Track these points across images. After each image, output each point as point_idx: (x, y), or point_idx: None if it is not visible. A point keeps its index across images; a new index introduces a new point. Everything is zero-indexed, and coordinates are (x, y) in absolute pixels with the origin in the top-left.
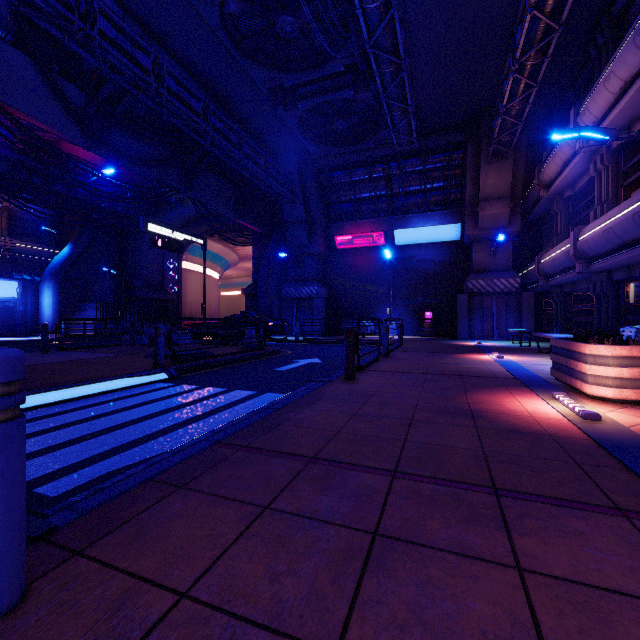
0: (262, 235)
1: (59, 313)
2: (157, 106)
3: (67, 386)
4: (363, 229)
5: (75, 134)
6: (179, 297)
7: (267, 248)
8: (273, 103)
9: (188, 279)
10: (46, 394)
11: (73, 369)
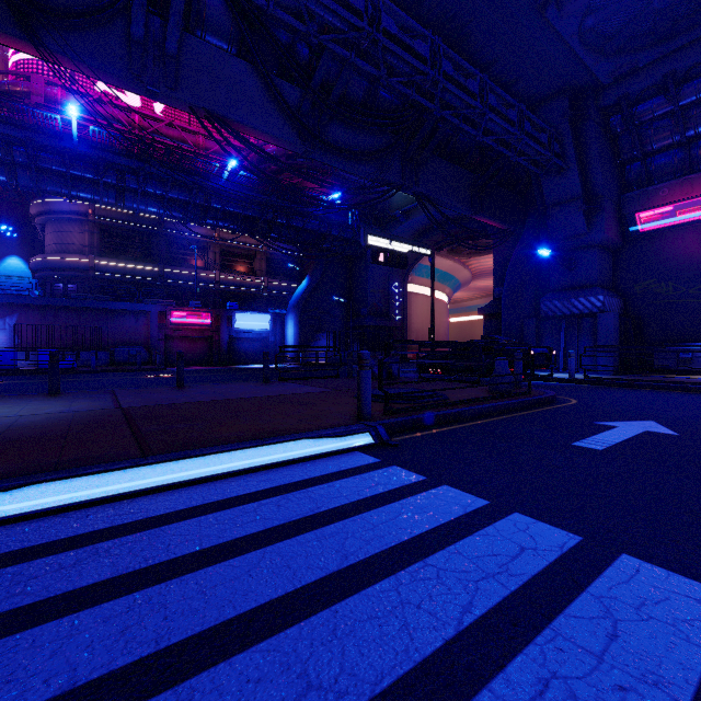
0: (508, 232)
1: (299, 343)
2: (373, 67)
3: (215, 449)
4: (700, 188)
5: (292, 138)
6: (404, 324)
7: (515, 249)
8: (536, 6)
9: (414, 304)
10: (178, 464)
11: (262, 411)
